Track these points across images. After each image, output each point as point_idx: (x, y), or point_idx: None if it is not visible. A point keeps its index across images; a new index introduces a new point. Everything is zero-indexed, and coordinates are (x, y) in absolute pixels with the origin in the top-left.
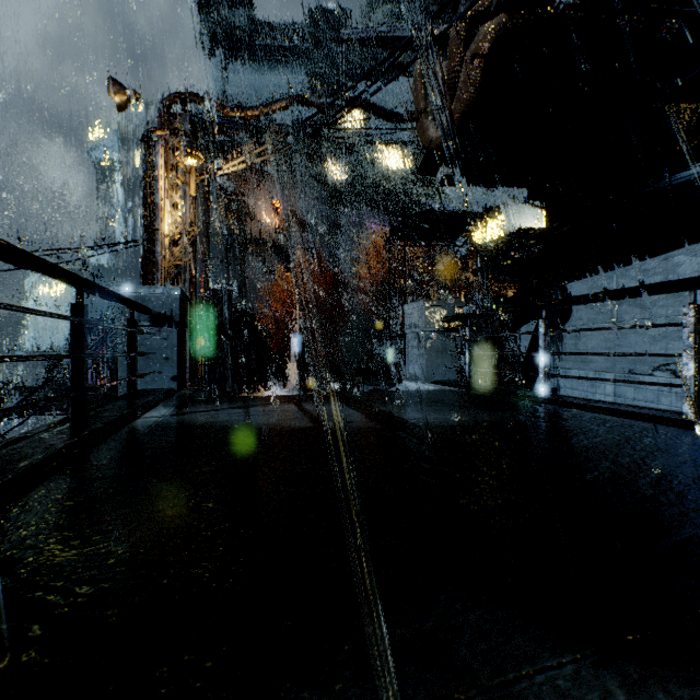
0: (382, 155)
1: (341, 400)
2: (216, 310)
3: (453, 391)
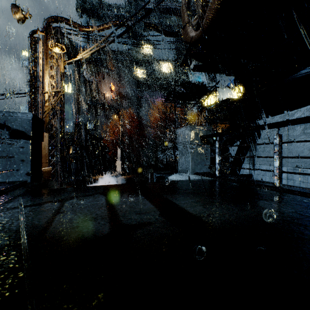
0: (160, 66)
1: (141, 191)
2: (78, 134)
3: (211, 180)
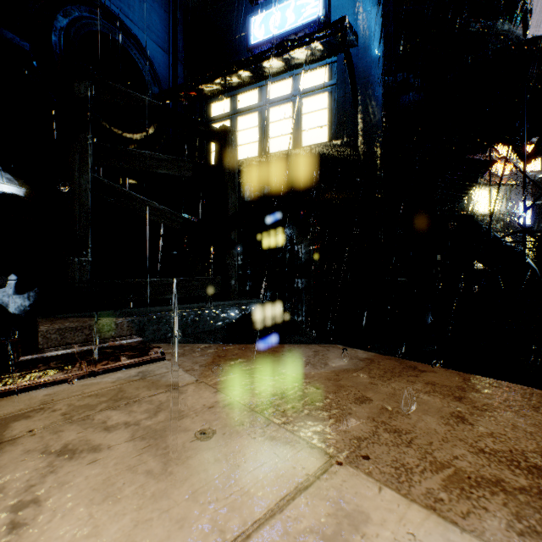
0: None
1: None
2: None
3: None
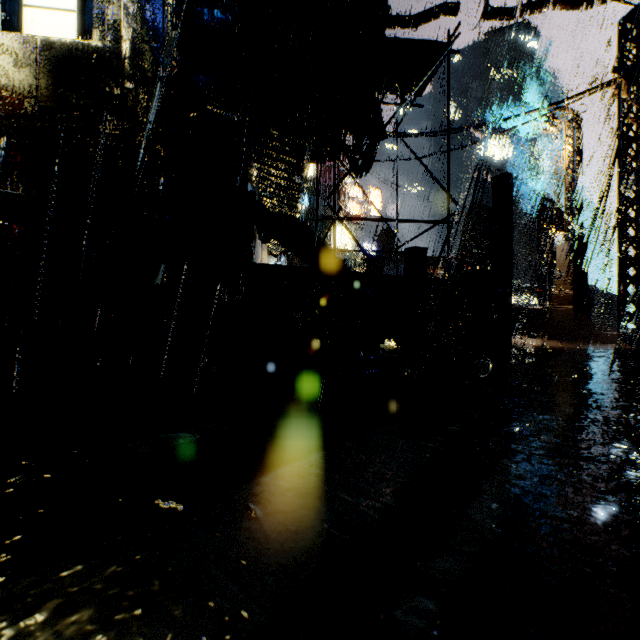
0: None
1: None
2: None
3: None
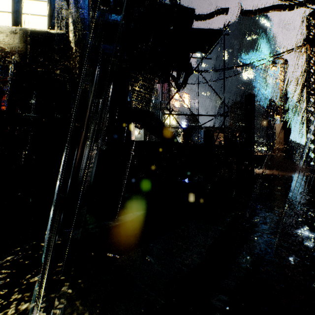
0: None
1: None
2: None
3: None
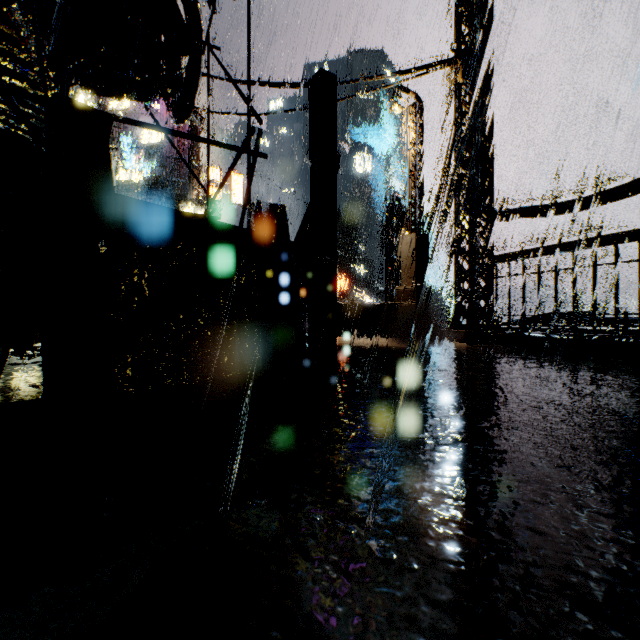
0: None
1: None
2: None
3: None
